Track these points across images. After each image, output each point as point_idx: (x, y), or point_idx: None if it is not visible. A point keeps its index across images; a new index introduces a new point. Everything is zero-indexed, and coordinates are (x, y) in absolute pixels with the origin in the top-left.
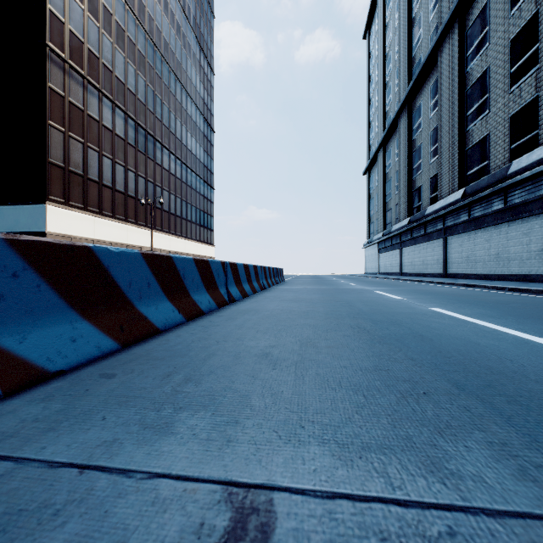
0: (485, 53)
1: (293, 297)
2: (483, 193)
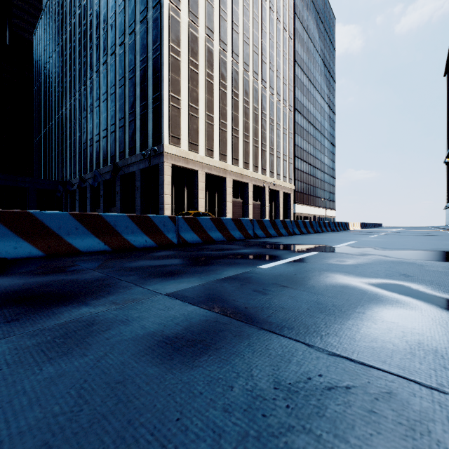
0: None
1: None
2: None
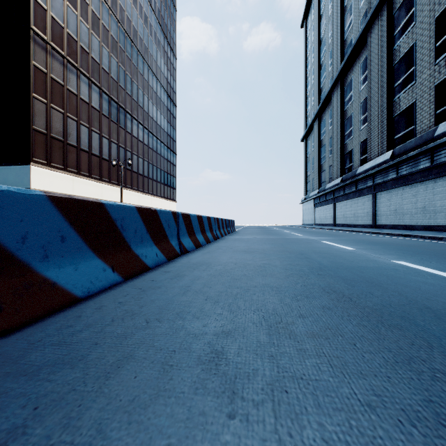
0: (412, 31)
1: (245, 247)
2: (411, 153)
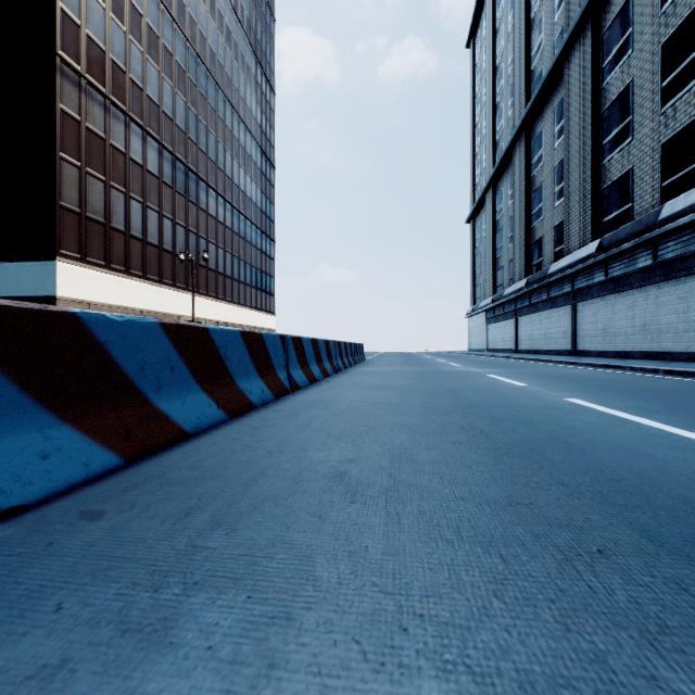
0: (628, 62)
1: (377, 382)
2: (625, 245)
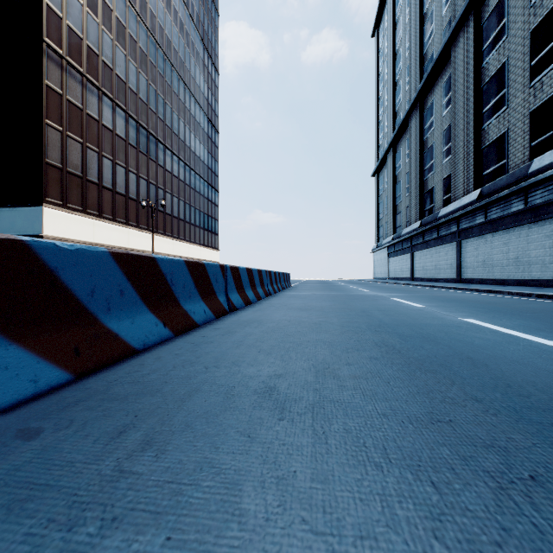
0: (503, 45)
1: (301, 304)
2: (501, 193)
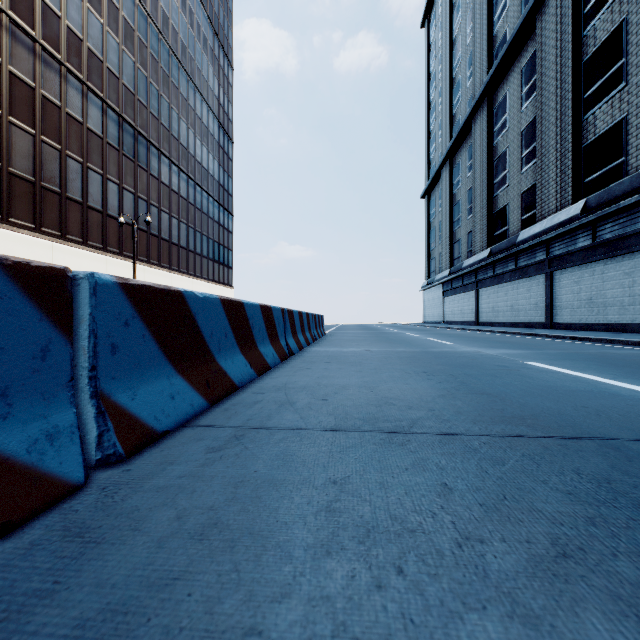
0: None
1: (365, 394)
2: (625, 201)
